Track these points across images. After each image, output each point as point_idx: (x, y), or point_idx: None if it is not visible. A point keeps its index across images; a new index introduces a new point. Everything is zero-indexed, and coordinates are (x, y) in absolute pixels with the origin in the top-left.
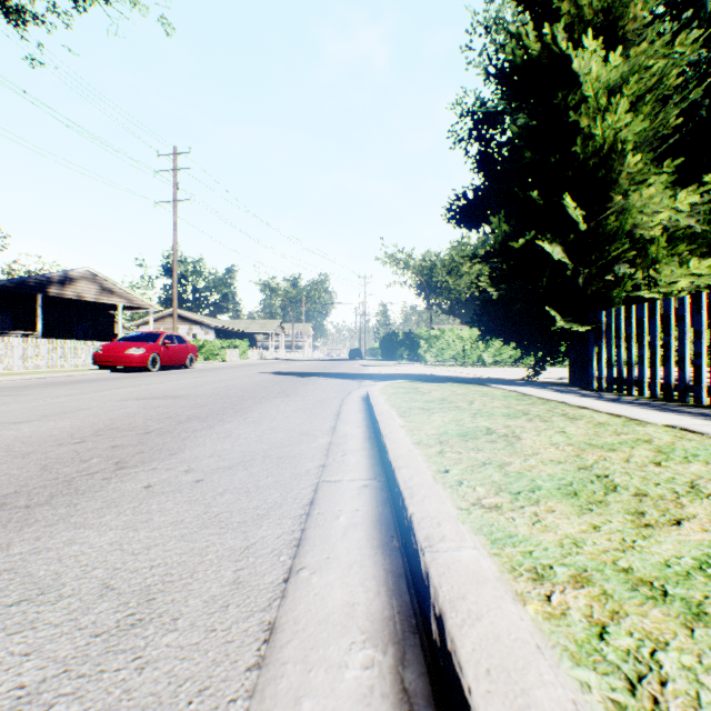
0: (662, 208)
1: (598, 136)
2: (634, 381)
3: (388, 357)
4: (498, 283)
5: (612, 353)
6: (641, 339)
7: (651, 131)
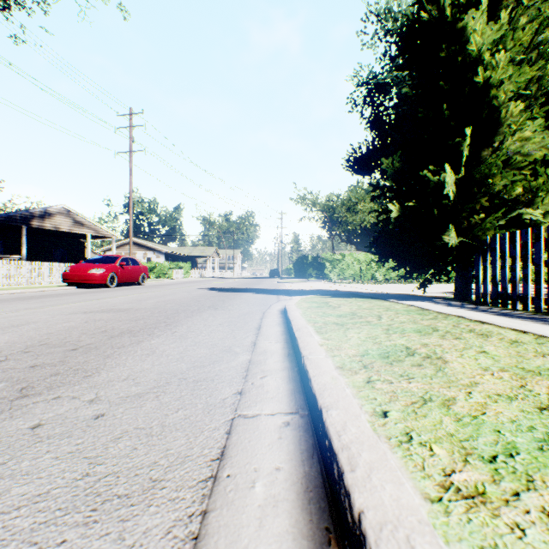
0: (539, 147)
1: (482, 86)
2: (519, 297)
3: (300, 275)
4: None
5: (497, 273)
6: (525, 260)
7: (526, 84)
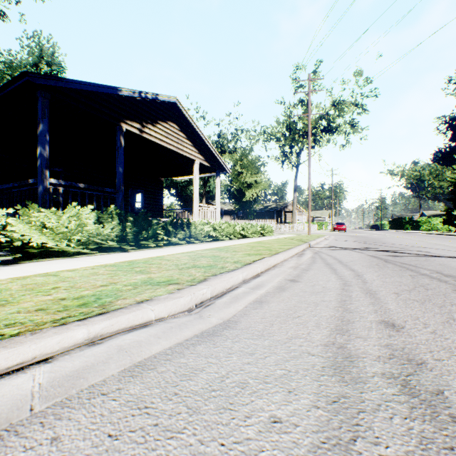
0: None
1: None
2: None
3: (397, 228)
4: (447, 215)
5: None
6: None
7: None
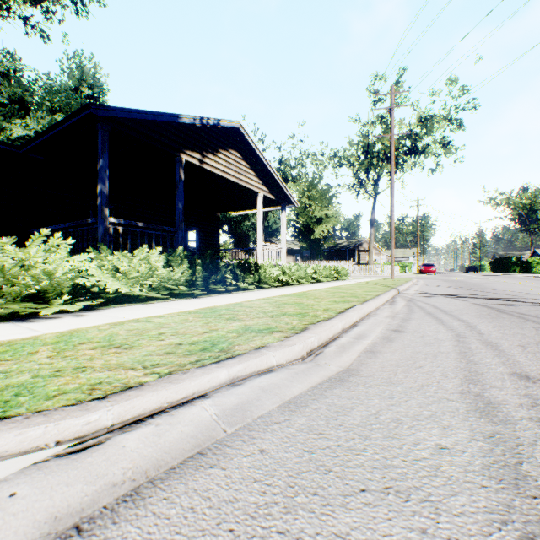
0: None
1: None
2: None
3: (501, 271)
4: None
5: None
6: None
7: None
